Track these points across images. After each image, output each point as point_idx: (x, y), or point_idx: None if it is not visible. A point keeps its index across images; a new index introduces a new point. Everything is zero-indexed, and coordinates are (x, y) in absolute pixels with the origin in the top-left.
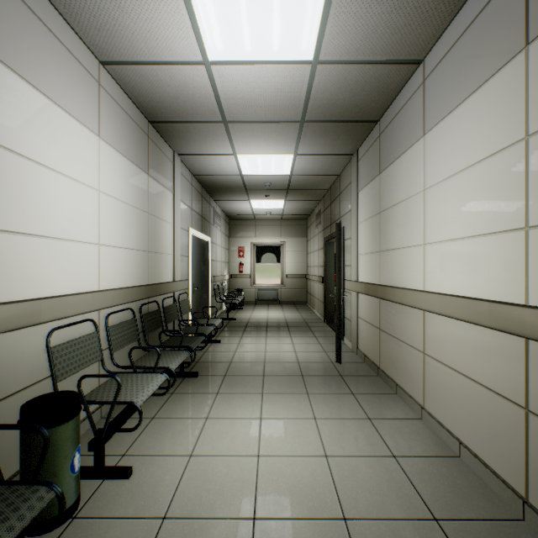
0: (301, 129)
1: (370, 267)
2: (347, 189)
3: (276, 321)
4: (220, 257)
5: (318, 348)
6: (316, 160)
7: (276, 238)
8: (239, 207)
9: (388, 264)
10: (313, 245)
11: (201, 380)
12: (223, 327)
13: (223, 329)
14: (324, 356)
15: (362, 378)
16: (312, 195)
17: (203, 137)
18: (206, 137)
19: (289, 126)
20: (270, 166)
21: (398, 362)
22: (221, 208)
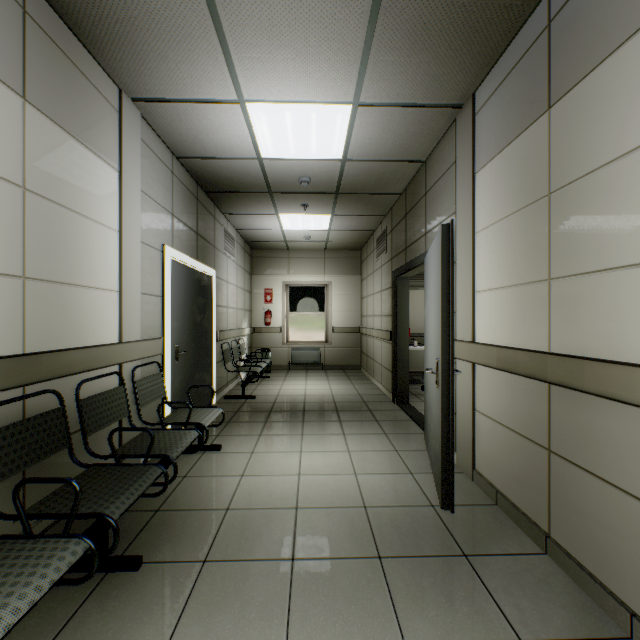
0: (373, 22)
1: (513, 315)
2: (444, 178)
3: (319, 400)
4: (235, 302)
5: (395, 463)
6: (392, 121)
7: (319, 276)
8: (262, 227)
9: (588, 306)
10: (373, 285)
11: (141, 584)
12: (232, 413)
13: (231, 419)
14: (411, 487)
15: (516, 566)
16: (374, 205)
17: (166, 42)
18: (173, 42)
19: (349, 6)
20: (308, 137)
21: (635, 558)
22: (236, 228)
